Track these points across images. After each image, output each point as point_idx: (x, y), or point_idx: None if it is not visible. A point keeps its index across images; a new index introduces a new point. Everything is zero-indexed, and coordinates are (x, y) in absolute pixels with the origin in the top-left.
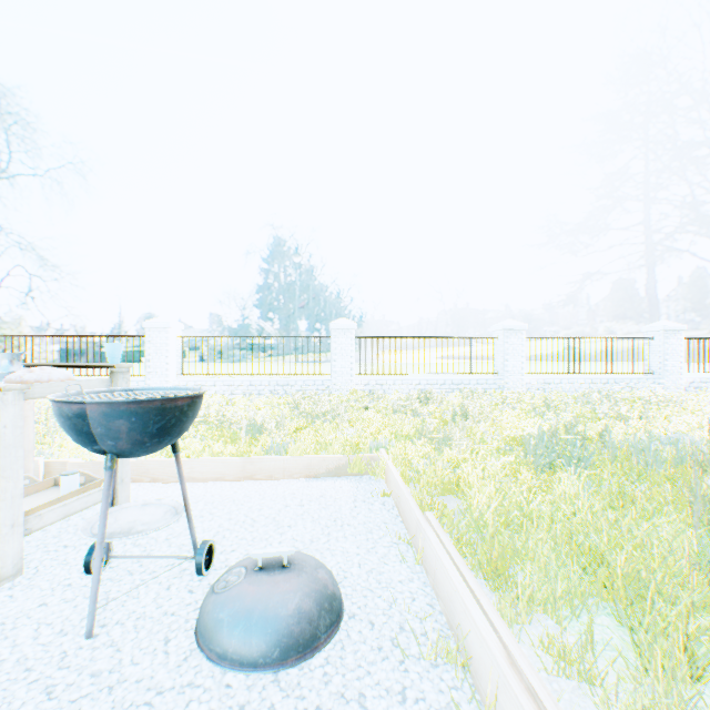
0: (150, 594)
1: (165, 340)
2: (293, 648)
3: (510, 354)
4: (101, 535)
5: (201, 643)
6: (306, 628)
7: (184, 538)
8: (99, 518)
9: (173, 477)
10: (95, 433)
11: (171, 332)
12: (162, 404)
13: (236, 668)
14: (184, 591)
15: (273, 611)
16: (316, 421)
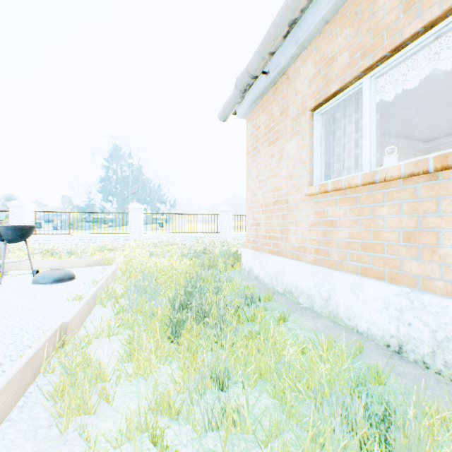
0: (18, 280)
1: (24, 213)
2: (57, 280)
3: (224, 223)
4: (4, 260)
5: (33, 283)
6: (61, 277)
7: (30, 275)
8: (1, 261)
9: (27, 268)
10: (2, 234)
11: (28, 209)
12: (22, 227)
13: (42, 284)
14: (29, 280)
15: (52, 274)
16: (105, 250)
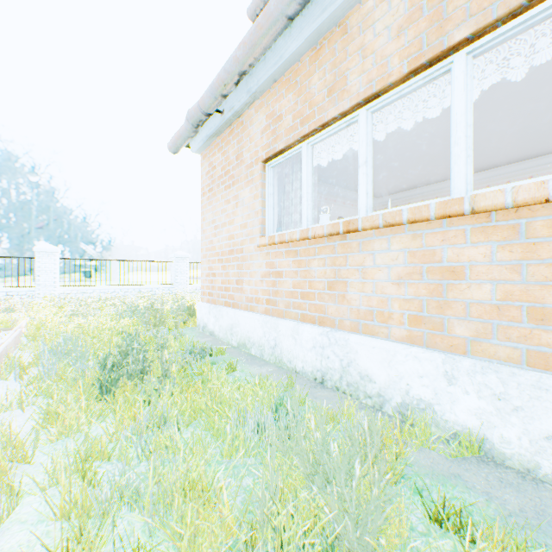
0: None
1: None
2: None
3: (180, 272)
4: None
5: None
6: None
7: None
8: None
9: None
10: None
11: None
12: None
13: None
14: None
15: None
16: None
